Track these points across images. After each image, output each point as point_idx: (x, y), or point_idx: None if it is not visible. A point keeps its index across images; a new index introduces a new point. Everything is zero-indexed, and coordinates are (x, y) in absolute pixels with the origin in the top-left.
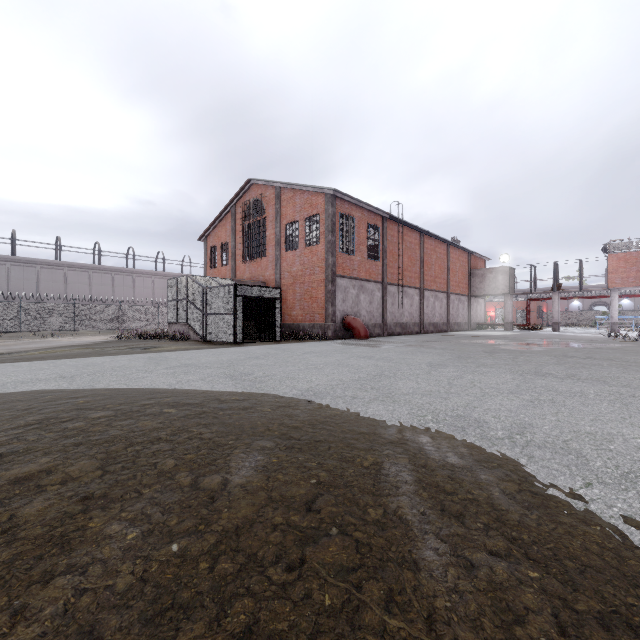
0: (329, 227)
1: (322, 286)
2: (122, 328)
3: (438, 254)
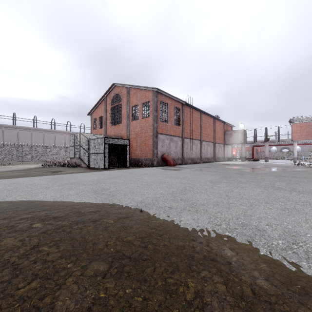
0: (155, 108)
1: (151, 138)
2: (48, 160)
3: (209, 123)
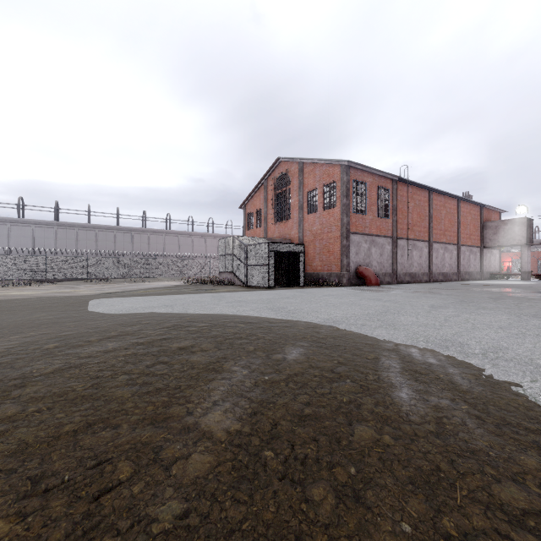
0: (344, 192)
1: (338, 242)
2: (185, 276)
3: (448, 209)
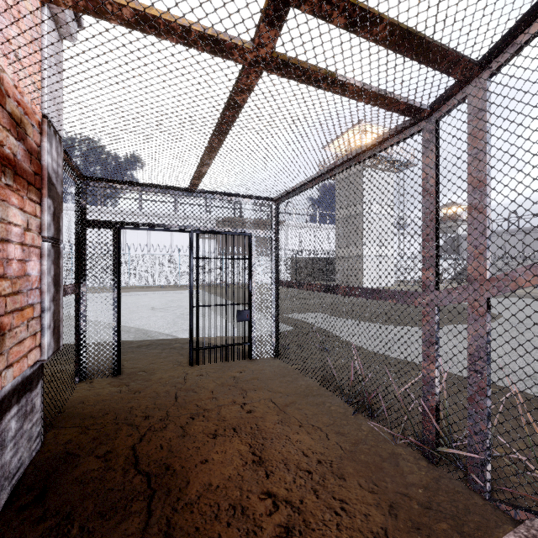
0: None
1: None
2: None
3: None
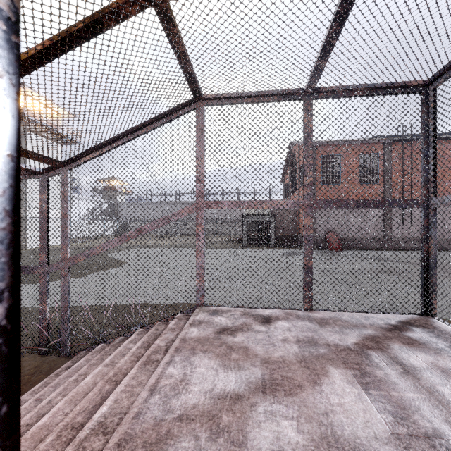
0: None
1: None
2: None
3: None
